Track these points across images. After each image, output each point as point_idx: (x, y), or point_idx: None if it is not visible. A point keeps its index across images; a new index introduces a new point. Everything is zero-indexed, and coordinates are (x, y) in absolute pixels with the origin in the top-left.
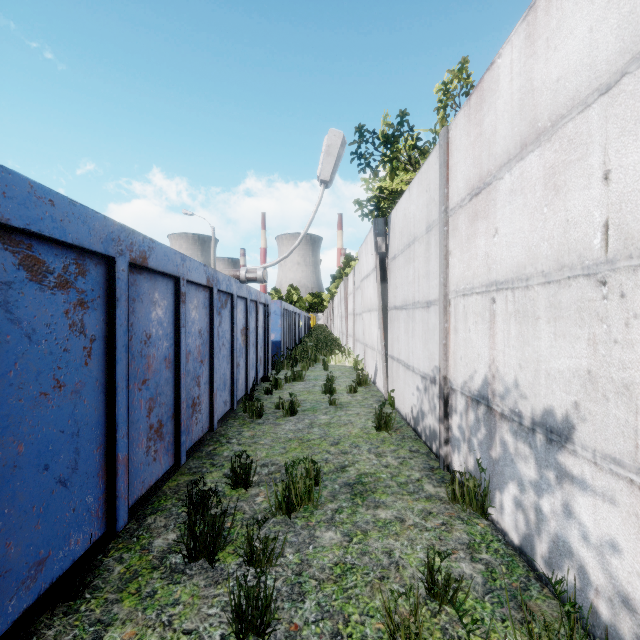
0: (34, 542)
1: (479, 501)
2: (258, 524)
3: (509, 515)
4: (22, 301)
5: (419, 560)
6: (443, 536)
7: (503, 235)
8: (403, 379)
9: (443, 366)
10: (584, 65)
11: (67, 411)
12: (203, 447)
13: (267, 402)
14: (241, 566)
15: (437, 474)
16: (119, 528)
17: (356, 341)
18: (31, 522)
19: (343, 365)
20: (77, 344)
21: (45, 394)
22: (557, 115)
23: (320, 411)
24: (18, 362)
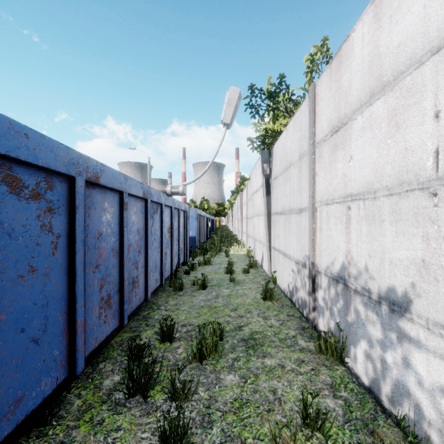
0: (13, 386)
1: (338, 353)
2: (178, 370)
3: (361, 364)
4: (4, 208)
5: (296, 397)
6: (313, 379)
7: (356, 160)
8: (282, 264)
9: (311, 255)
10: (419, 33)
11: (39, 289)
12: (140, 312)
13: (186, 280)
14: (166, 401)
15: (307, 332)
16: (78, 373)
17: (248, 237)
18: (11, 371)
19: (239, 253)
20: (46, 240)
21: (22, 276)
22: (398, 71)
23: (223, 286)
24: (0, 253)
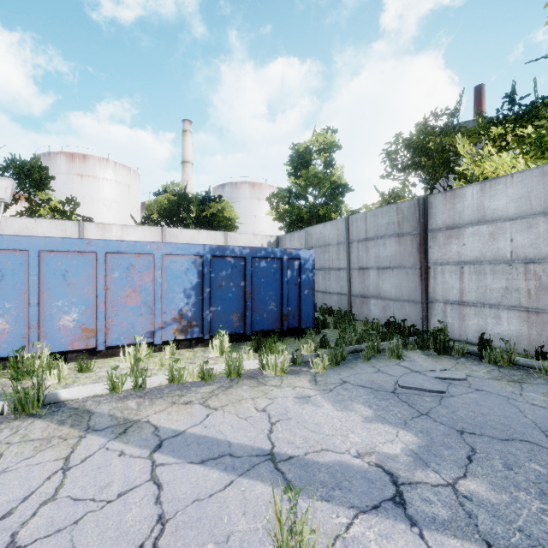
0: None
1: None
2: None
3: None
4: None
5: None
6: None
7: None
8: None
9: None
10: None
11: None
12: None
13: None
14: None
15: None
16: None
17: None
18: None
19: None
20: None
21: None
22: None
23: None
24: None
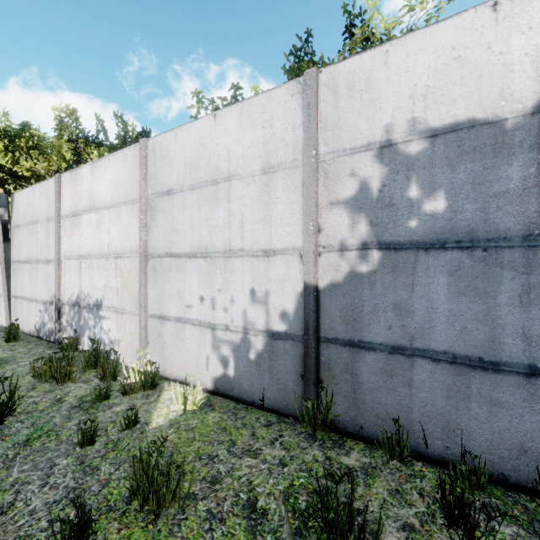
0: None
1: (75, 346)
2: None
3: (86, 343)
4: None
5: None
6: None
7: (84, 238)
8: (27, 309)
9: (58, 293)
10: (105, 197)
11: None
12: None
13: None
14: None
15: (54, 347)
16: None
17: None
18: None
19: None
20: None
21: None
22: (99, 206)
23: None
24: None
